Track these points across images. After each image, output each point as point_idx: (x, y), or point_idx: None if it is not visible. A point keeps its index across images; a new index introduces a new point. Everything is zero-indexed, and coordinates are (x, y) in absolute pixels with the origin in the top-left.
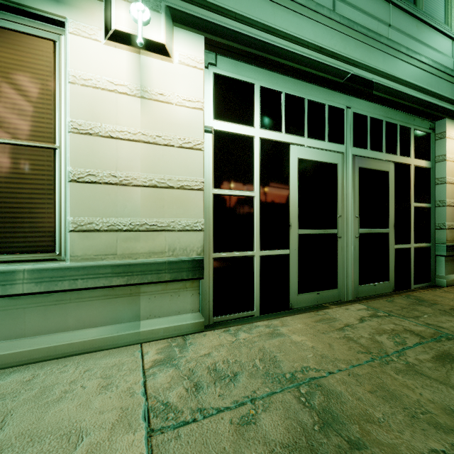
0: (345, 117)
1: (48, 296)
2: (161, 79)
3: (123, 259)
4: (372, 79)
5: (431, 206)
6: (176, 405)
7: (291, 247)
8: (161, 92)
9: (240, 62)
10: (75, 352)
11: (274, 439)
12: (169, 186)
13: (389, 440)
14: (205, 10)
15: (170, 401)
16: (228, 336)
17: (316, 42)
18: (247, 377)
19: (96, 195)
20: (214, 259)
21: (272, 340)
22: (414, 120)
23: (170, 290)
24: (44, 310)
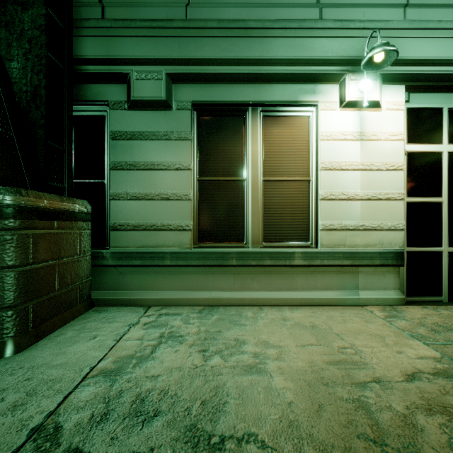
0: None
1: (307, 268)
2: (373, 125)
3: (349, 248)
4: None
5: None
6: (429, 336)
7: None
8: (373, 133)
9: (429, 93)
10: (323, 303)
11: None
12: (379, 199)
13: None
14: (408, 67)
15: (422, 334)
16: (430, 311)
17: None
18: None
19: (334, 207)
20: (407, 252)
21: None
22: None
23: (378, 272)
24: (305, 276)
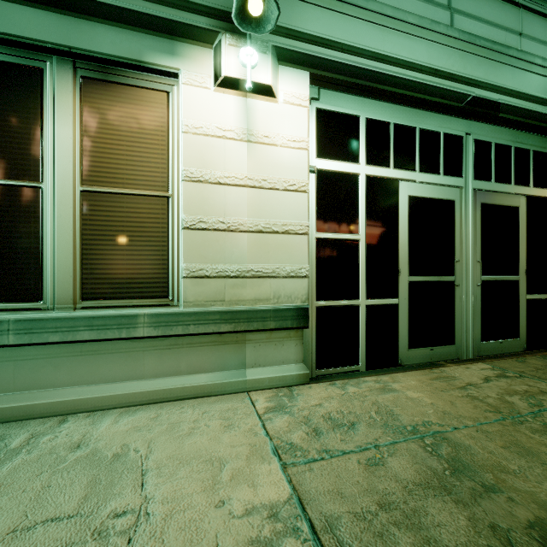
0: (464, 145)
1: (163, 340)
2: (266, 121)
3: (230, 305)
4: (498, 99)
5: None
6: (301, 445)
7: (400, 296)
8: (266, 134)
9: (344, 94)
10: (188, 396)
11: (406, 478)
12: (274, 231)
13: (527, 488)
14: (311, 45)
15: (294, 442)
16: (336, 389)
17: (430, 64)
18: (366, 426)
19: (206, 242)
20: (317, 308)
21: (385, 395)
22: None
23: (274, 339)
24: (160, 353)
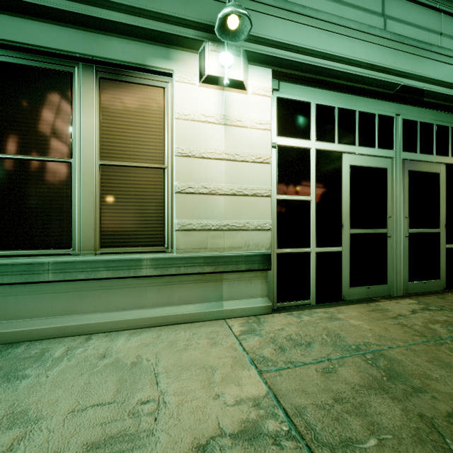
0: (395, 124)
1: (161, 278)
2: (239, 109)
3: (211, 252)
4: (423, 87)
5: None
6: (271, 358)
7: (343, 245)
8: (239, 119)
9: (299, 85)
10: (179, 321)
11: (353, 382)
12: (245, 194)
13: (446, 390)
14: (273, 49)
15: (265, 356)
16: (293, 318)
17: (368, 60)
18: (319, 345)
19: (193, 203)
20: (277, 254)
21: (333, 323)
22: None
23: (245, 278)
24: (158, 289)
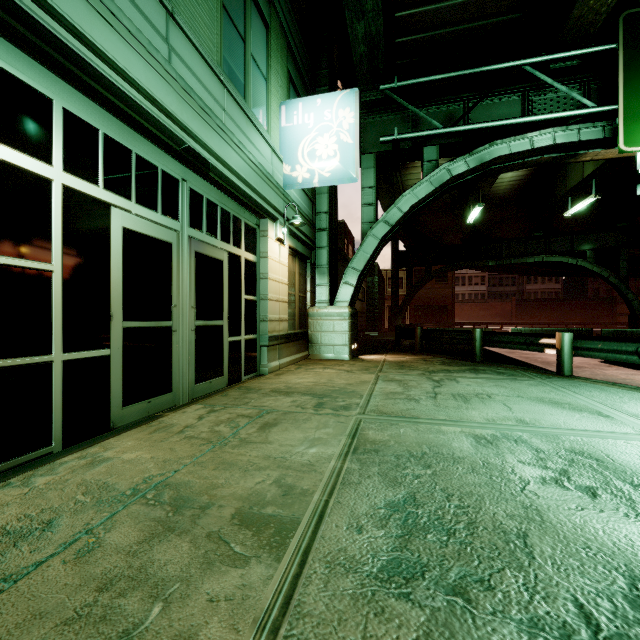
0: (181, 190)
1: None
2: None
3: None
4: (209, 159)
5: (257, 299)
6: None
7: (113, 345)
8: None
9: (27, 55)
10: None
11: (129, 544)
12: None
13: (231, 492)
14: None
15: None
16: (13, 491)
17: (149, 89)
18: (71, 516)
19: None
20: None
21: (96, 469)
22: (245, 213)
23: None
24: None
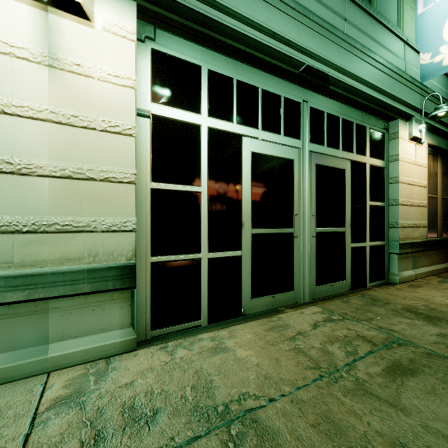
0: (302, 111)
1: None
2: (78, 47)
3: (22, 268)
4: (328, 72)
5: (385, 205)
6: None
7: (243, 248)
8: (78, 62)
9: (185, 40)
10: None
11: None
12: (90, 178)
13: None
14: None
15: None
16: (164, 355)
17: (269, 26)
18: (170, 414)
19: None
20: (152, 264)
21: (214, 358)
22: (370, 119)
23: (92, 303)
24: None
